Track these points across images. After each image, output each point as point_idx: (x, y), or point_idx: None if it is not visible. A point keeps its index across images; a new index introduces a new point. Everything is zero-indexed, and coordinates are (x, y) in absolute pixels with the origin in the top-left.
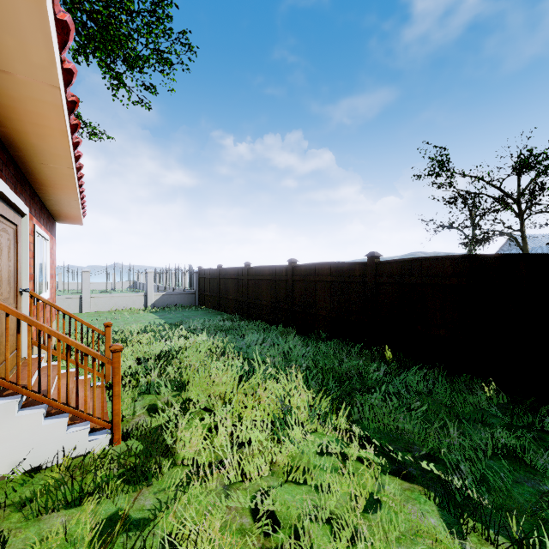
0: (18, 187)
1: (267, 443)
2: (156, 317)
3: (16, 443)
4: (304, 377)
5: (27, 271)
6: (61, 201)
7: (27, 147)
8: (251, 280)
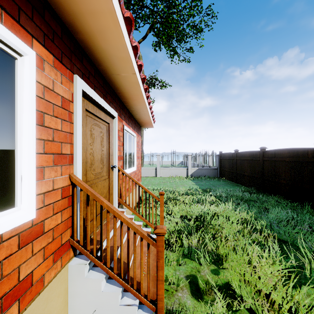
0: (108, 97)
1: None
2: (193, 183)
3: (85, 301)
4: None
5: (116, 154)
6: (138, 110)
7: (102, 56)
8: (267, 161)
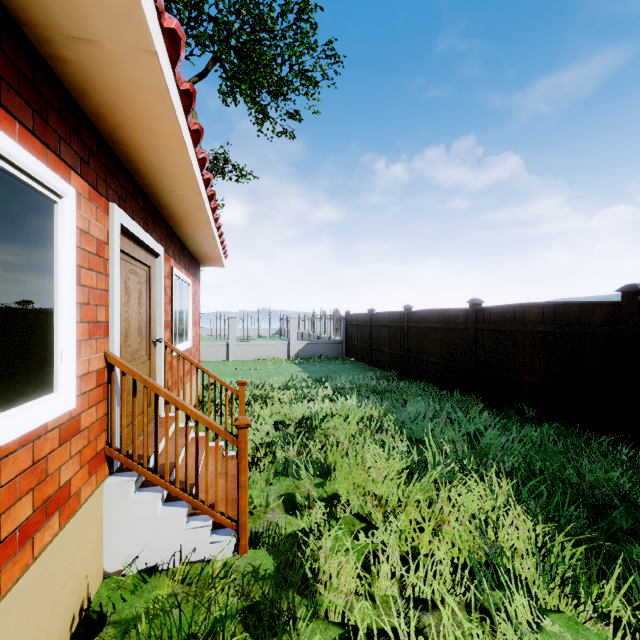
0: (150, 223)
1: (469, 627)
2: (299, 370)
3: (131, 533)
4: (514, 487)
5: (161, 318)
6: (199, 239)
7: (150, 169)
8: (413, 329)
